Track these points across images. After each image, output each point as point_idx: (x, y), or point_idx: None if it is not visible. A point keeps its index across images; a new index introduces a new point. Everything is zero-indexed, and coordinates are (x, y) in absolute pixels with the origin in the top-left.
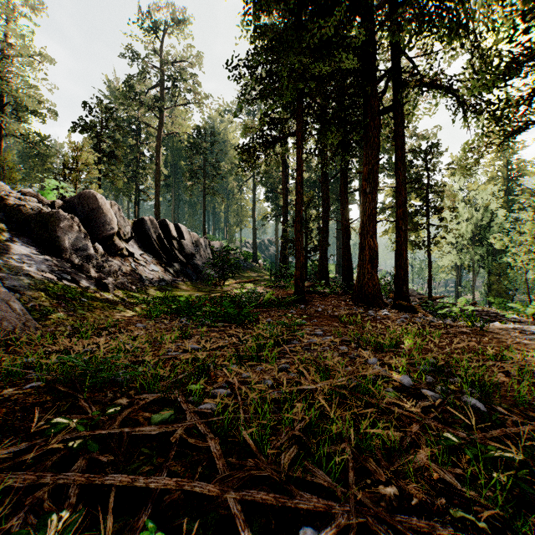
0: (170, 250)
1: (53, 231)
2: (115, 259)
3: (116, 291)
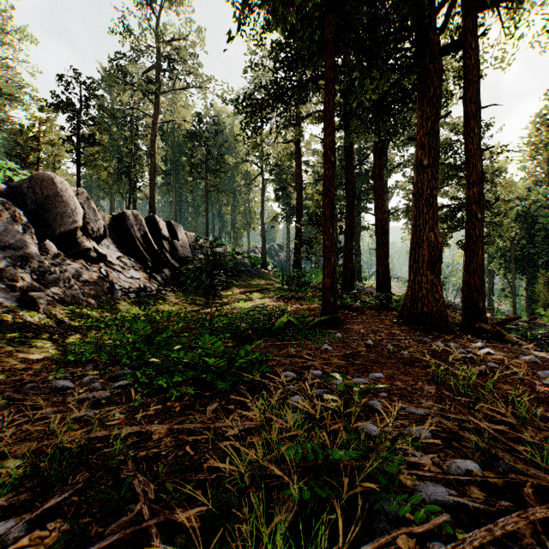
0: (159, 252)
1: None
2: (77, 262)
3: (57, 308)
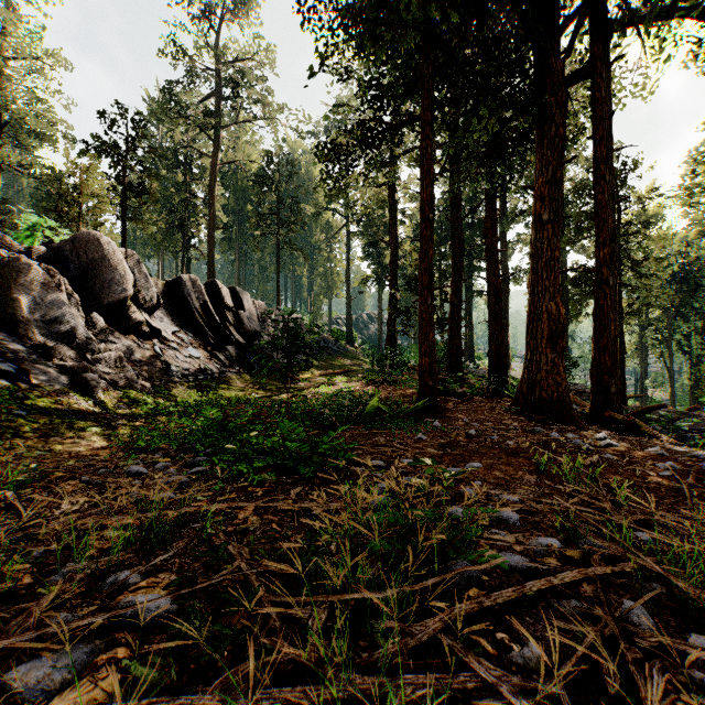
0: (221, 325)
1: (6, 291)
2: (127, 339)
3: (110, 392)
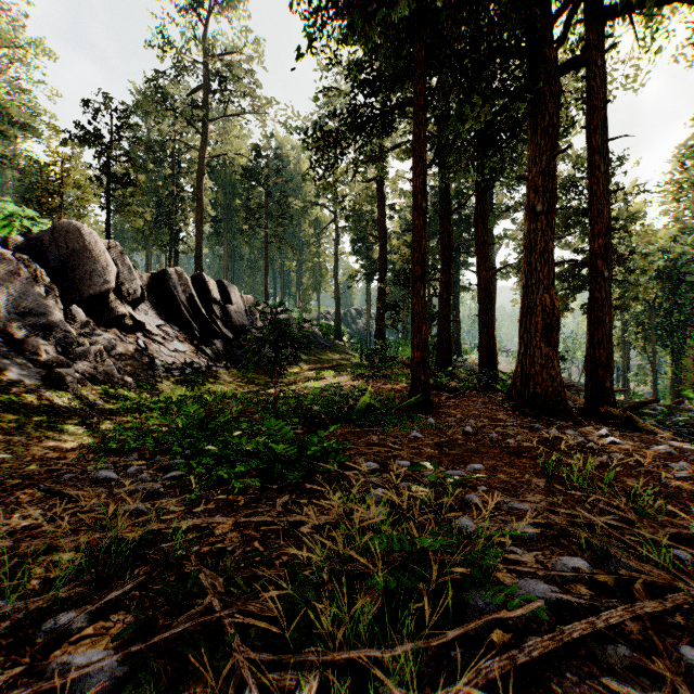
0: (208, 319)
1: None
2: (109, 332)
3: (88, 387)
